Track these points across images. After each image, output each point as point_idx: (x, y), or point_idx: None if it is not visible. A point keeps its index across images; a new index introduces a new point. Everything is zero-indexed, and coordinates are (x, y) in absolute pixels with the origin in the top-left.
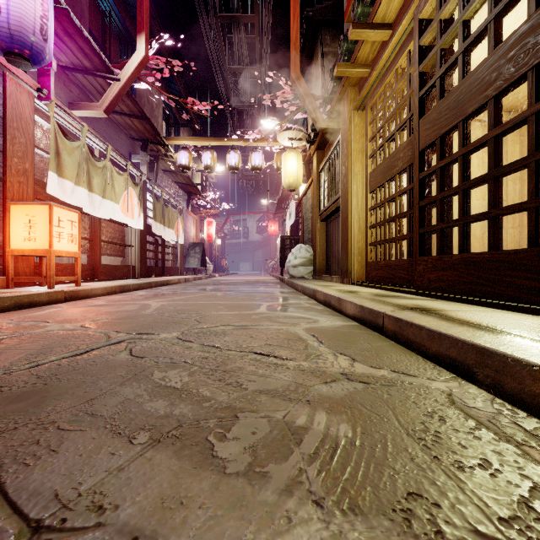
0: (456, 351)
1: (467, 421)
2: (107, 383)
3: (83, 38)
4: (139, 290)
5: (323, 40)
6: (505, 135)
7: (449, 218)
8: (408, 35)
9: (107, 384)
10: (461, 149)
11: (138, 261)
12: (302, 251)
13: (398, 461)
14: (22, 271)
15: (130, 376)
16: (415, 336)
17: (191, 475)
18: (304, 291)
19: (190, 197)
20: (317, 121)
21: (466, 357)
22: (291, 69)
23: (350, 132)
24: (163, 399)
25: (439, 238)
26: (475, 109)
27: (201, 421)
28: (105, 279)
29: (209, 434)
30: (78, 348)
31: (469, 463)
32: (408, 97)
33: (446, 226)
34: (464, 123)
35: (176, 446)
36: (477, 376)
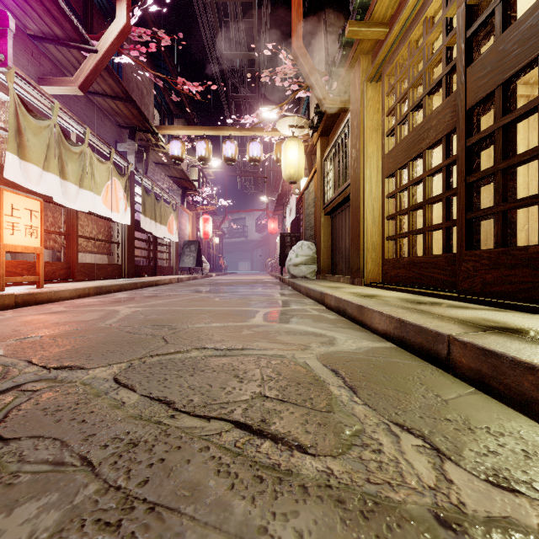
0: None
1: None
2: None
3: None
4: (121, 292)
5: (327, 19)
6: None
7: (512, 196)
8: None
9: None
10: None
11: (125, 259)
12: (304, 249)
13: None
14: None
15: None
16: None
17: None
18: (308, 293)
19: (185, 193)
20: (322, 100)
21: None
22: (293, 40)
23: (362, 108)
24: None
25: (501, 224)
26: None
27: None
28: (83, 279)
29: None
30: None
31: None
32: (445, 47)
33: (516, 206)
34: None
35: None
36: None
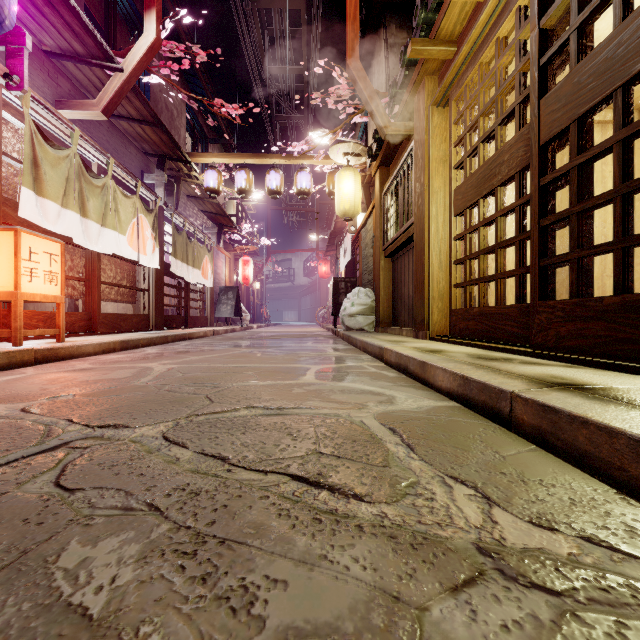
0: None
1: None
2: None
3: (68, 8)
4: (149, 347)
5: (387, 29)
6: (633, 141)
7: (588, 242)
8: None
9: None
10: (619, 131)
11: (153, 308)
12: (361, 297)
13: None
14: None
15: (5, 561)
16: (596, 445)
17: None
18: (365, 348)
19: (221, 231)
20: (382, 125)
21: None
22: (348, 57)
23: (427, 136)
24: None
25: (576, 272)
26: None
27: None
28: (106, 332)
29: None
30: None
31: None
32: (518, 73)
33: (591, 253)
34: (625, 90)
35: None
36: None
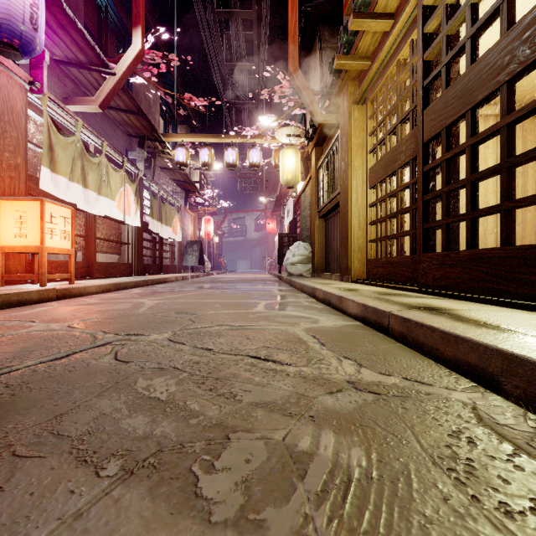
0: (477, 356)
1: (502, 444)
2: (83, 393)
3: (76, 30)
4: (135, 288)
5: (321, 36)
6: None
7: (455, 212)
8: (411, 24)
9: (83, 394)
10: (469, 139)
11: (135, 258)
12: (300, 249)
13: (428, 504)
14: (13, 268)
15: (110, 385)
16: (426, 338)
17: (166, 525)
18: (302, 289)
19: (188, 195)
20: (316, 116)
21: (489, 364)
22: (289, 63)
23: (350, 127)
24: (144, 414)
25: (445, 233)
26: (485, 96)
27: (185, 444)
28: (100, 277)
29: (194, 462)
30: (59, 351)
31: (518, 506)
32: (411, 88)
33: (453, 221)
34: (473, 112)
35: (152, 480)
36: (504, 386)
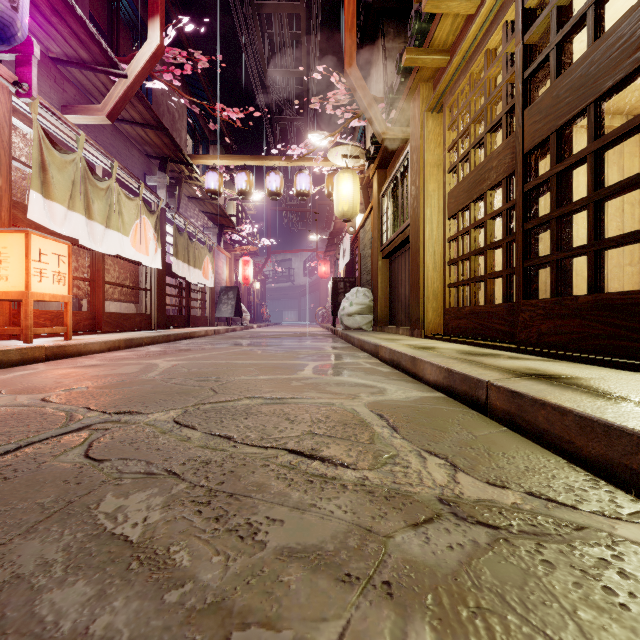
0: None
1: None
2: (3, 527)
3: (75, 18)
4: (153, 345)
5: (385, 34)
6: (621, 145)
7: (568, 245)
8: (505, 0)
9: (2, 529)
10: (592, 143)
11: (155, 308)
12: (359, 296)
13: None
14: None
15: (56, 508)
16: (551, 423)
17: None
18: (362, 346)
19: (222, 231)
20: (379, 130)
21: None
22: (346, 63)
23: (422, 141)
24: (87, 578)
25: (555, 273)
26: (617, 81)
27: None
28: (110, 331)
29: None
30: (7, 442)
31: None
32: (505, 84)
33: (568, 255)
34: (597, 106)
35: None
36: None
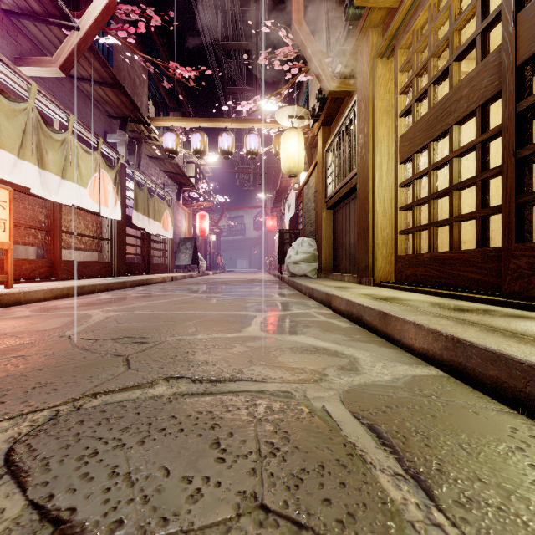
0: None
1: None
2: None
3: None
4: (106, 292)
5: (328, 4)
6: None
7: None
8: None
9: None
10: None
11: (115, 256)
12: (304, 245)
13: None
14: None
15: None
16: None
17: None
18: (311, 294)
19: (181, 189)
20: (326, 82)
21: None
22: (293, 17)
23: (371, 87)
24: None
25: None
26: None
27: None
28: (67, 278)
29: None
30: None
31: None
32: None
33: None
34: None
35: None
36: None
